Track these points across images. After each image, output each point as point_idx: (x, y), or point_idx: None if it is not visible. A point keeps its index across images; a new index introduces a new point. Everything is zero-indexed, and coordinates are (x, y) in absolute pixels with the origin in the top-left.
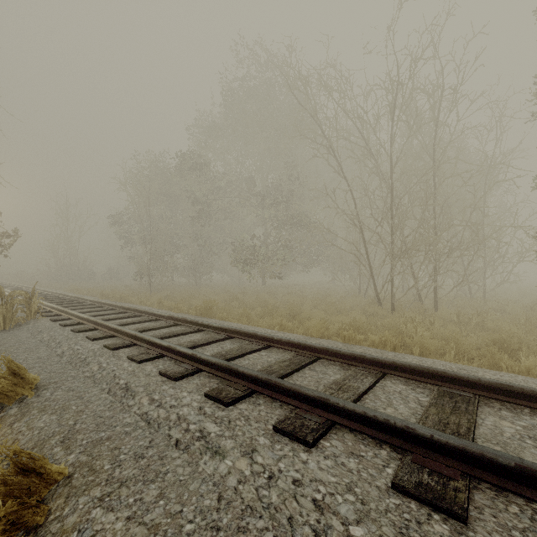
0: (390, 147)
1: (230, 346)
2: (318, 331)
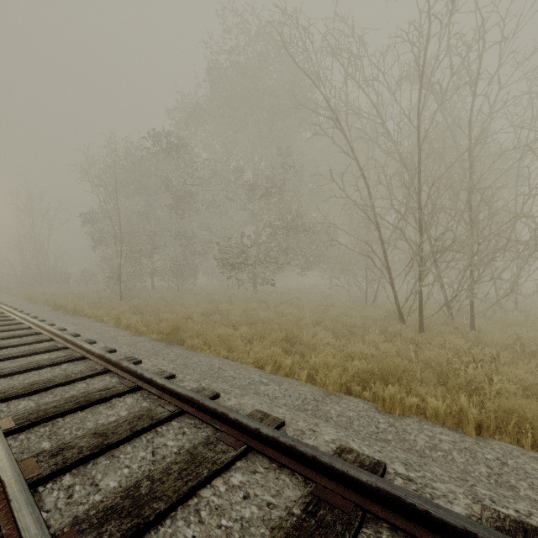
0: (418, 116)
1: (174, 442)
2: (335, 383)
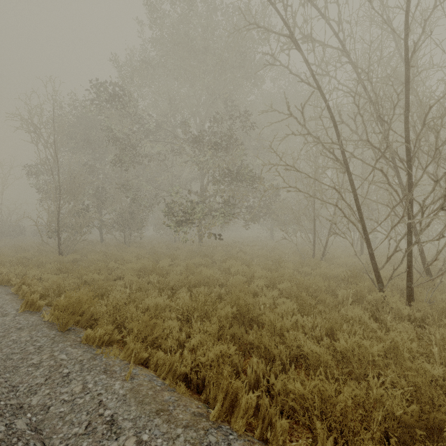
0: (406, 23)
1: None
2: None
